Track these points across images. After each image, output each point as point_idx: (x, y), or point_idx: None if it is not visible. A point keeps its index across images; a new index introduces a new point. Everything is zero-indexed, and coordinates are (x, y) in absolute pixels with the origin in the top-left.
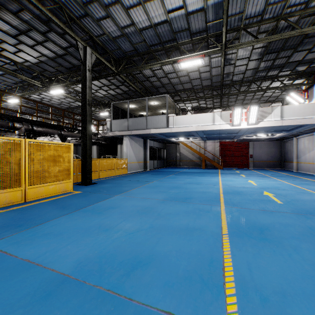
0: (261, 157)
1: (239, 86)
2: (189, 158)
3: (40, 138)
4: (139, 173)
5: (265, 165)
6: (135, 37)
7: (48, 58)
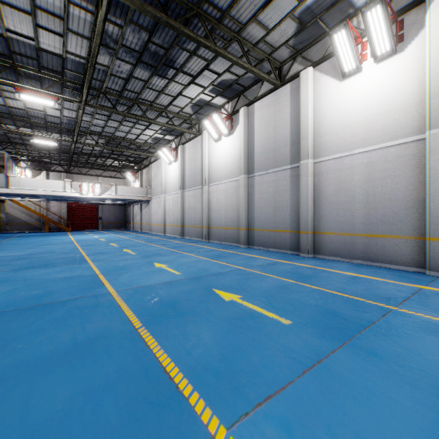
0: (109, 219)
1: (89, 156)
2: (23, 220)
3: None
4: None
5: (113, 226)
6: None
7: None
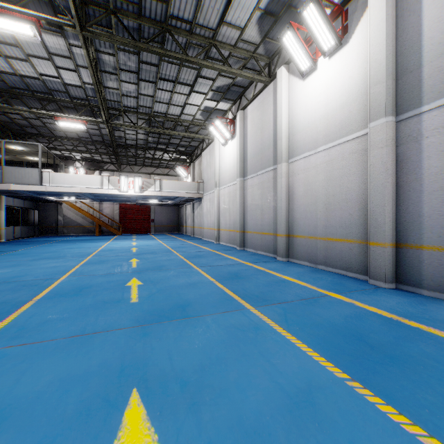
0: (162, 221)
1: (136, 150)
2: (78, 223)
3: None
4: None
5: (165, 229)
6: None
7: None
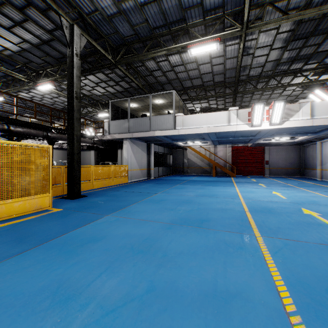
0: (278, 163)
1: (256, 83)
2: (197, 164)
3: (26, 141)
4: (141, 183)
5: (283, 172)
6: (135, 15)
7: (32, 45)
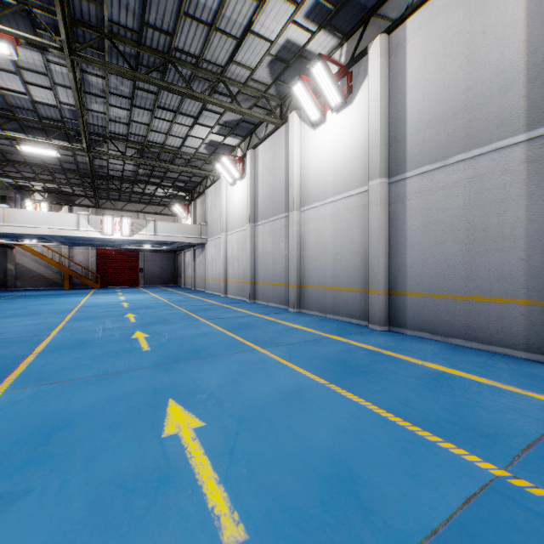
0: (153, 271)
1: (121, 182)
2: (38, 273)
3: None
4: None
5: (158, 281)
6: None
7: None
